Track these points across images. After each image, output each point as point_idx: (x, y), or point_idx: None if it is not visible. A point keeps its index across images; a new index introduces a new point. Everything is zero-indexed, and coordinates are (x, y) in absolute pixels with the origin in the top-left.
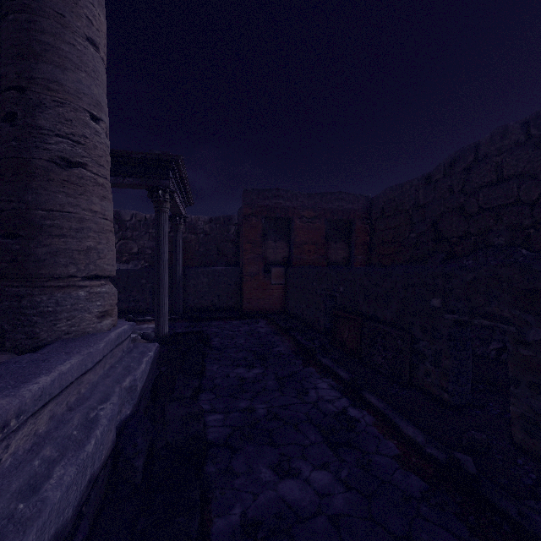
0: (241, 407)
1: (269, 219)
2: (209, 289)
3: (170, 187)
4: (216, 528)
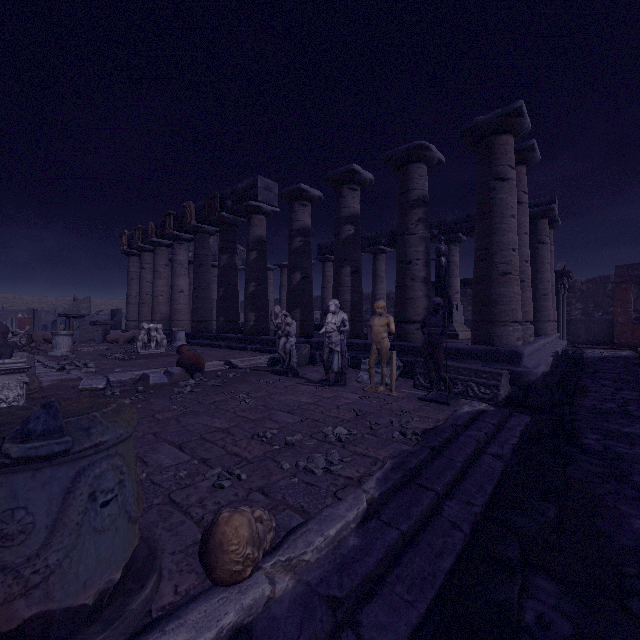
0: (597, 360)
1: (638, 283)
2: (585, 331)
3: (563, 283)
4: (586, 363)
